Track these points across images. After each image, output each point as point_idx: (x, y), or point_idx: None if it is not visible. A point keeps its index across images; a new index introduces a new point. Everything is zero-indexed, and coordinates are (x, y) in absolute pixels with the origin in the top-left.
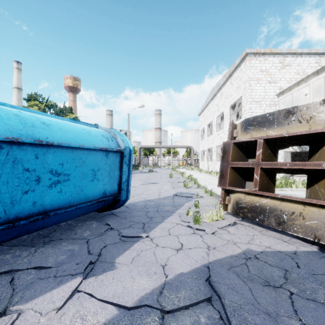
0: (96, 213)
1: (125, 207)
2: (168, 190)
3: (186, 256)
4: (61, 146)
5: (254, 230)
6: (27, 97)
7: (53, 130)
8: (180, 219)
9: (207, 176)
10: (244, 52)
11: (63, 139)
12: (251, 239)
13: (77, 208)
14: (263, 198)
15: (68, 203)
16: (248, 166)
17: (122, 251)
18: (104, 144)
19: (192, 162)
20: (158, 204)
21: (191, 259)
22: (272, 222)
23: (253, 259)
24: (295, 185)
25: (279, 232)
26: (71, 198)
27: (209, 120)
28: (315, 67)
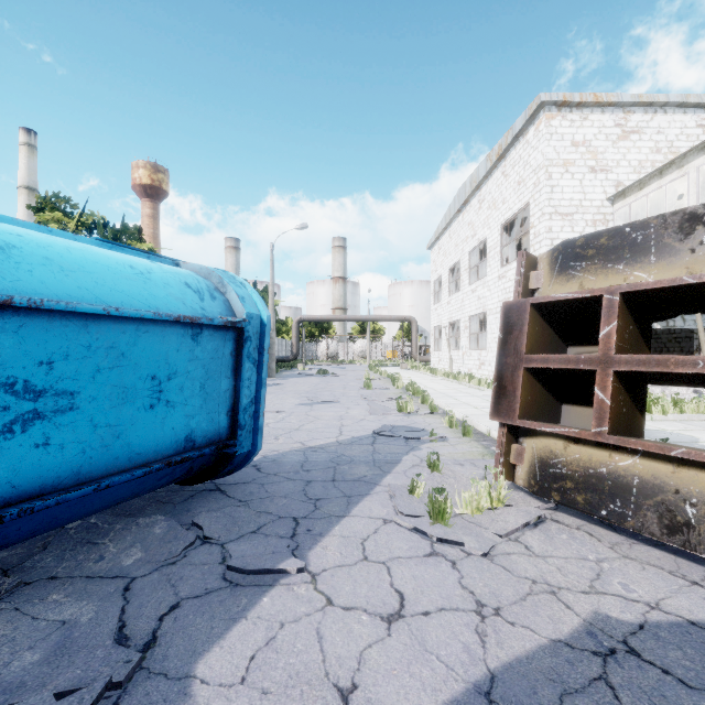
0: (175, 487)
1: (253, 470)
2: (362, 420)
3: (417, 647)
4: (43, 310)
5: (597, 543)
6: (36, 203)
7: (19, 262)
8: (393, 506)
9: (450, 385)
10: (535, 101)
11: (52, 289)
12: (597, 577)
13: (101, 489)
14: (620, 455)
15: (73, 475)
16: (577, 366)
17: (223, 625)
18: (188, 307)
19: (414, 353)
20: (335, 460)
21: (433, 659)
22: (650, 523)
23: (622, 657)
24: (660, 408)
25: (665, 548)
26: (84, 459)
27: (454, 259)
28: (695, 136)
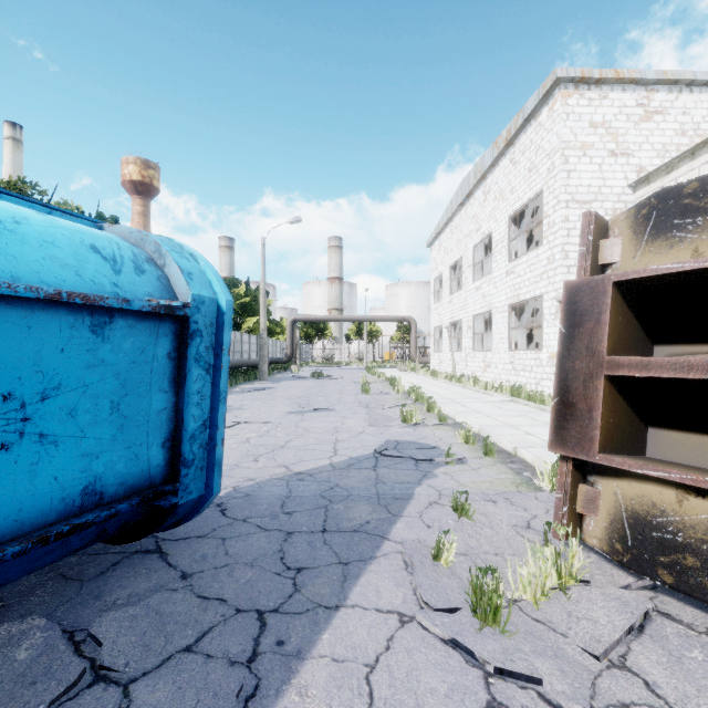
0: (96, 547)
1: (215, 512)
2: (361, 434)
3: None
4: None
5: None
6: None
7: None
8: (411, 583)
9: (455, 389)
10: (550, 78)
11: None
12: None
13: None
14: None
15: None
16: (707, 375)
17: None
18: (85, 280)
19: (413, 354)
20: (327, 495)
21: None
22: None
23: None
24: None
25: None
26: None
27: (456, 255)
28: None
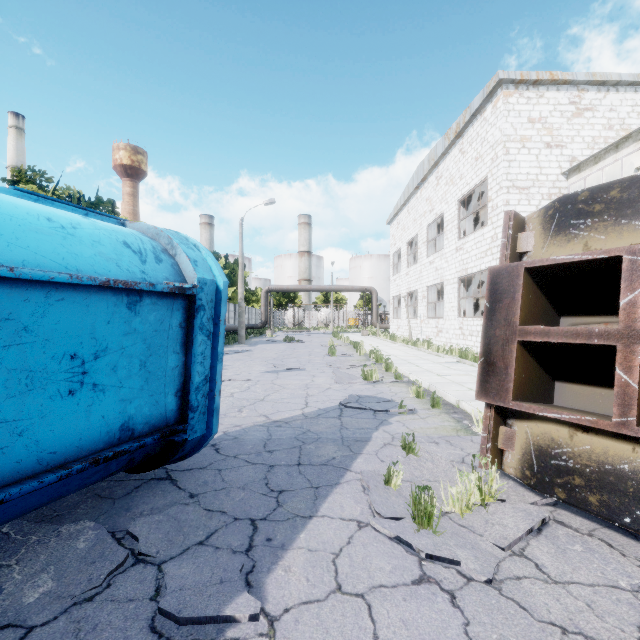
0: (120, 475)
1: (211, 451)
2: (328, 390)
3: None
4: None
5: (622, 559)
6: (12, 176)
7: None
8: (367, 501)
9: (410, 352)
10: (493, 79)
11: None
12: None
13: None
14: None
15: None
16: (589, 340)
17: None
18: (123, 269)
19: (374, 321)
20: (301, 438)
21: None
22: None
23: None
24: None
25: None
26: None
27: (412, 233)
28: None
